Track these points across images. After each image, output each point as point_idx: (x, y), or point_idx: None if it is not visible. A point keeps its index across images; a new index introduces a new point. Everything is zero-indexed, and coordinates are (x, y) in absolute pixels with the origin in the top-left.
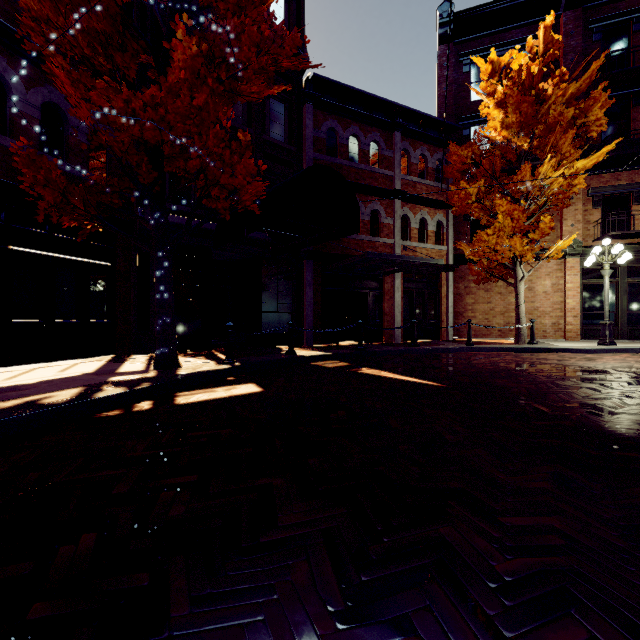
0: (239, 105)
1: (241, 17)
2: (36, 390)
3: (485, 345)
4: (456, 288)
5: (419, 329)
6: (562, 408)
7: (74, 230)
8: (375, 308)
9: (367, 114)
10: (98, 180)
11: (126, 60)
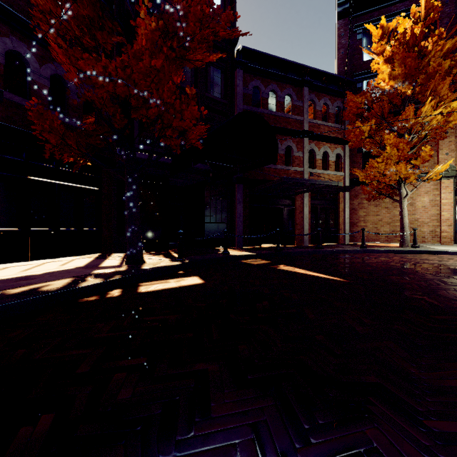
0: (188, 72)
1: (188, 1)
2: (40, 279)
3: (376, 248)
4: (351, 204)
5: (322, 235)
6: (454, 303)
7: (73, 165)
8: (289, 219)
9: (283, 74)
10: (87, 127)
11: (104, 37)
